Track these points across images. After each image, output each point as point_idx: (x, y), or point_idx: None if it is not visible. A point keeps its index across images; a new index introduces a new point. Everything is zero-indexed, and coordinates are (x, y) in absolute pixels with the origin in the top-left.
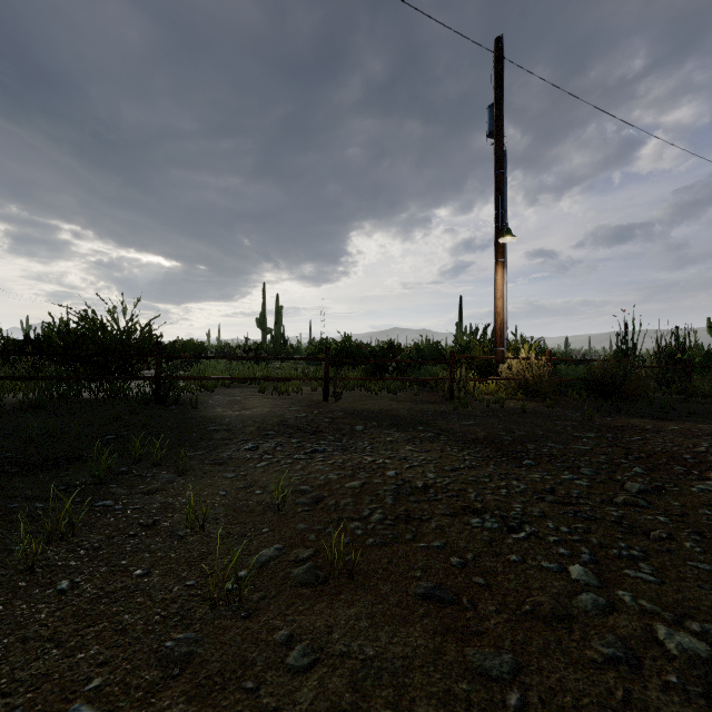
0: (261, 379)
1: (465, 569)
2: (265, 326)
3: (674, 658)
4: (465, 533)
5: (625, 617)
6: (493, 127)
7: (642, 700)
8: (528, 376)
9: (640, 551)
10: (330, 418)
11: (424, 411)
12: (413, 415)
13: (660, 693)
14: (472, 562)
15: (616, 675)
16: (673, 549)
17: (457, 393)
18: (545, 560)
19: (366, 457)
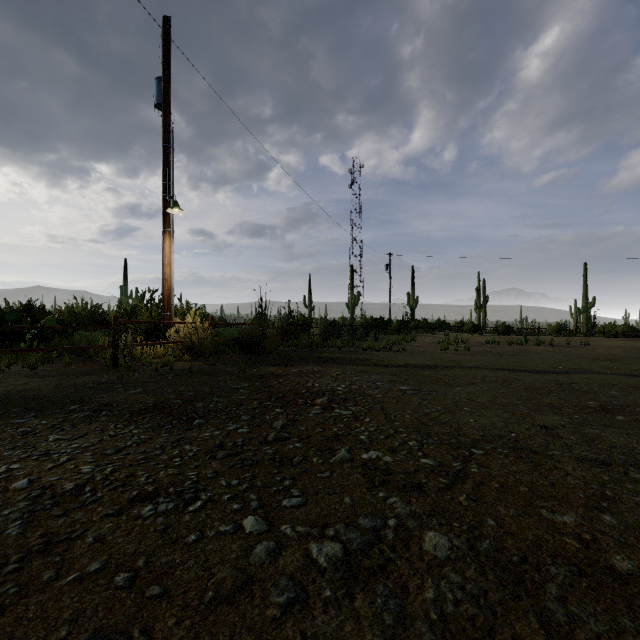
0: None
1: (136, 583)
2: None
3: (325, 570)
4: (135, 532)
5: (291, 552)
6: (161, 100)
7: (314, 634)
8: (195, 339)
9: (290, 479)
10: None
11: (79, 384)
12: (62, 392)
13: (323, 615)
14: (145, 568)
15: (293, 622)
16: (308, 468)
17: (123, 360)
18: (222, 524)
19: None
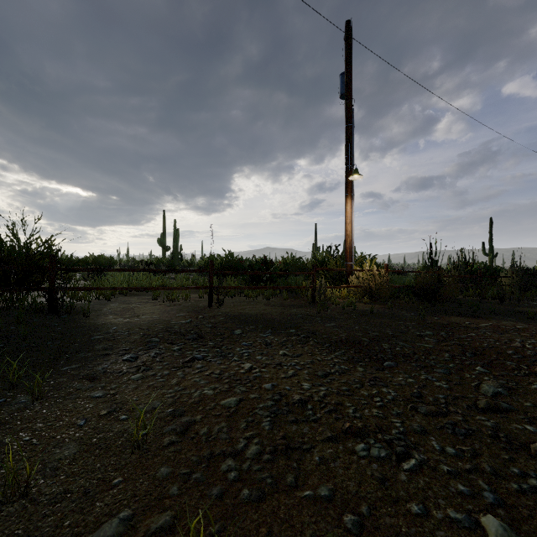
0: (152, 289)
1: (363, 535)
2: (165, 245)
3: None
4: (353, 468)
5: None
6: (344, 90)
7: None
8: (372, 284)
9: (536, 478)
10: (213, 323)
11: (293, 314)
12: (284, 318)
13: None
14: (369, 519)
15: None
16: None
17: (318, 298)
18: (449, 506)
19: (243, 366)
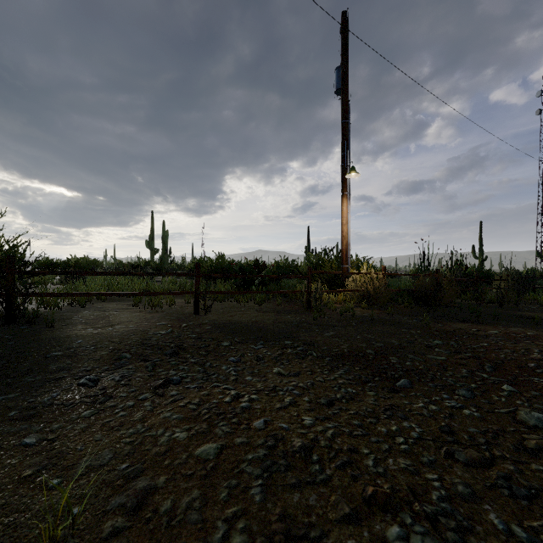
0: (130, 294)
1: None
2: (153, 247)
3: None
4: None
5: None
6: (340, 85)
7: None
8: (370, 288)
9: None
10: (198, 333)
11: (287, 321)
12: (278, 327)
13: None
14: None
15: None
16: None
17: (314, 303)
18: None
19: (229, 392)
